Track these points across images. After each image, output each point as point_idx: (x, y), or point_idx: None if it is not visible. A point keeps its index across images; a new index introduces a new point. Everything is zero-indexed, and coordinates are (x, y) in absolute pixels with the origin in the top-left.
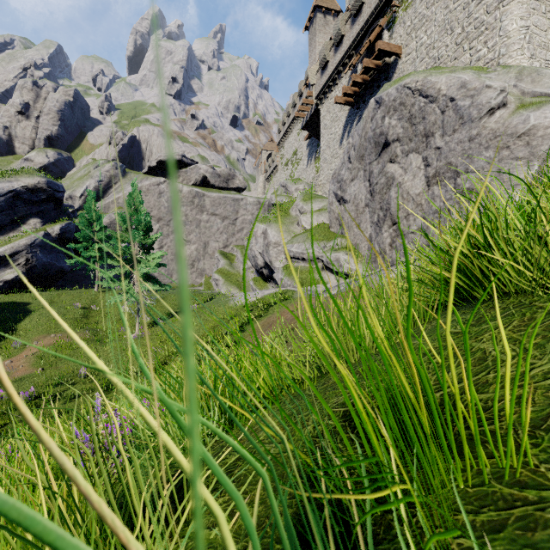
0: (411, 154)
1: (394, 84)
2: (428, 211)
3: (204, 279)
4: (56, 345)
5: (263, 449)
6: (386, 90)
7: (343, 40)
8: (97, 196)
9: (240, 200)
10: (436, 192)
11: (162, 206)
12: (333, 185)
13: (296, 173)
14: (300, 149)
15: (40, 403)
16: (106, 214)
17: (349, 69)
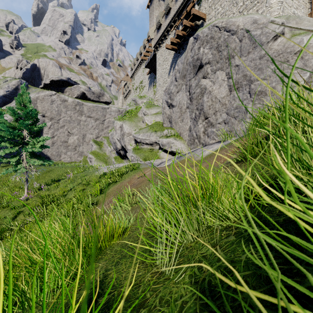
0: (218, 71)
1: (206, 26)
2: (230, 108)
3: (83, 158)
4: None
5: None
6: (201, 30)
7: (170, 11)
8: (5, 101)
9: (106, 108)
10: (236, 95)
11: (54, 110)
12: (165, 96)
13: (141, 94)
14: (144, 80)
15: None
16: None
17: (174, 28)
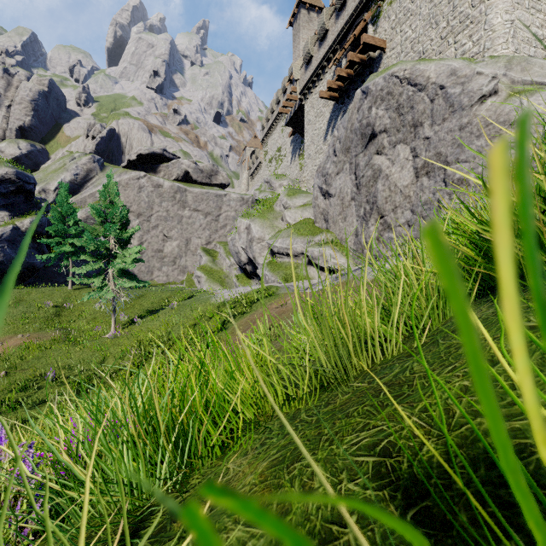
0: (398, 145)
1: (381, 74)
2: (417, 203)
3: (186, 276)
4: (23, 346)
5: (234, 536)
6: (373, 80)
7: (327, 35)
8: (73, 190)
9: (223, 196)
10: (425, 183)
11: (142, 201)
12: (318, 179)
13: (279, 170)
14: (284, 145)
15: (0, 410)
16: (83, 208)
17: (333, 64)
